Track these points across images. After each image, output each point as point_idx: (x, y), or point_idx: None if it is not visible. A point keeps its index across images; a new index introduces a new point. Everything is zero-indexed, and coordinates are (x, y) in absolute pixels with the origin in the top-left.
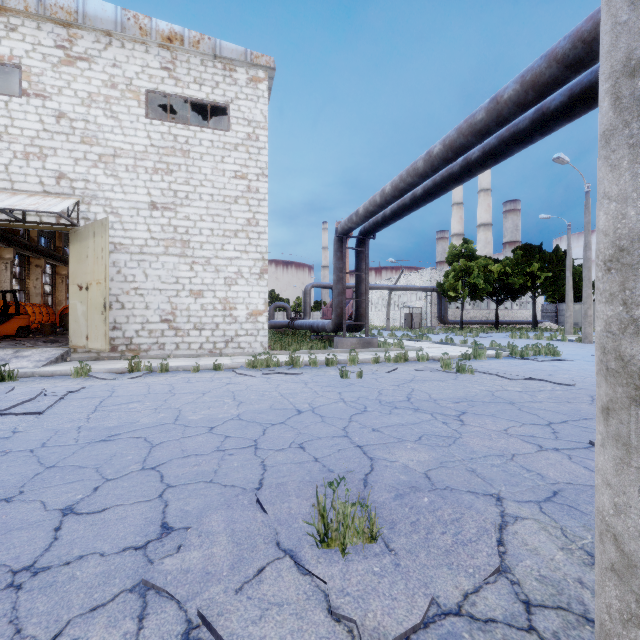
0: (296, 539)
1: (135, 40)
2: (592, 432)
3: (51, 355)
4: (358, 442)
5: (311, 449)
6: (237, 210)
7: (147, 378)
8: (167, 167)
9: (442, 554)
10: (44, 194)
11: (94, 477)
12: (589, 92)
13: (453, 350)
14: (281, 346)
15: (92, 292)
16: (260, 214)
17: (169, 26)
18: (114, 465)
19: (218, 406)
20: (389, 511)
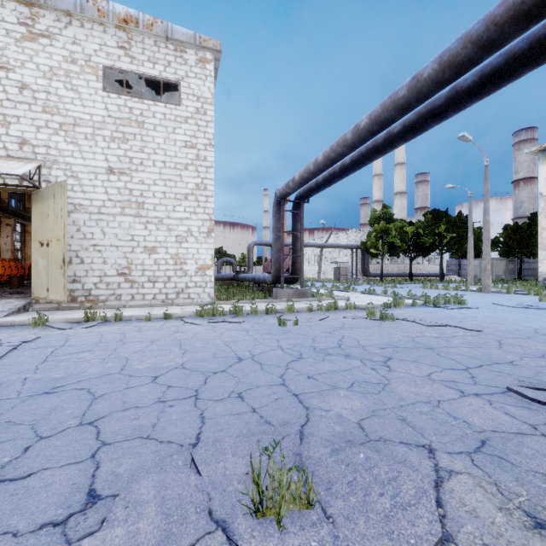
0: (230, 506)
1: (93, 21)
2: (505, 376)
3: (13, 306)
4: (294, 390)
5: (249, 399)
6: (187, 176)
7: (101, 327)
8: (123, 136)
9: (381, 520)
10: (7, 158)
11: (27, 435)
12: (498, 73)
13: (376, 299)
14: (227, 296)
15: (52, 248)
16: (208, 180)
17: (125, 9)
18: (51, 421)
19: (164, 355)
20: (325, 469)
